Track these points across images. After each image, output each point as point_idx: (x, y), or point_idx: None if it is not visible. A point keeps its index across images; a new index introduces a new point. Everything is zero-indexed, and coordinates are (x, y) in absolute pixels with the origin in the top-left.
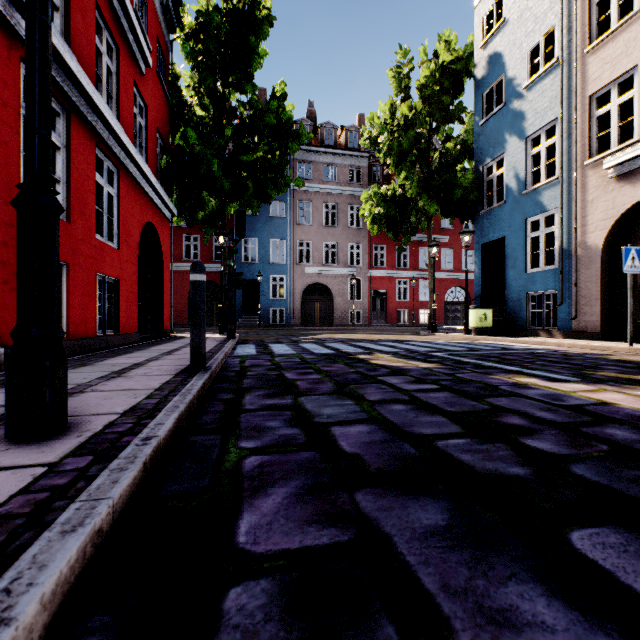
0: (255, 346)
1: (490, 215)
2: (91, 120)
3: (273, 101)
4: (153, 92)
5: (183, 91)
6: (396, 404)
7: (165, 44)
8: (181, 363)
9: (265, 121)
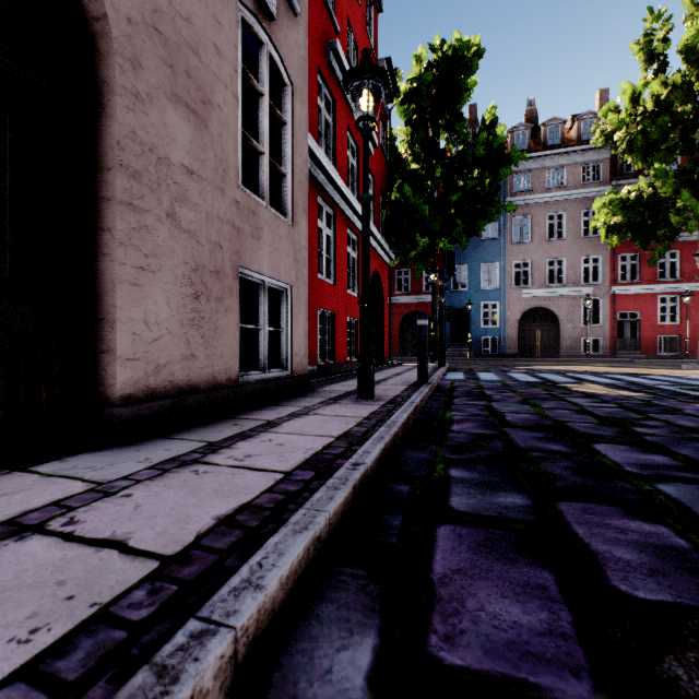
0: (463, 373)
1: None
2: (345, 211)
3: (482, 134)
4: (377, 163)
5: (398, 147)
6: (562, 410)
7: (385, 116)
8: (409, 380)
9: (474, 155)
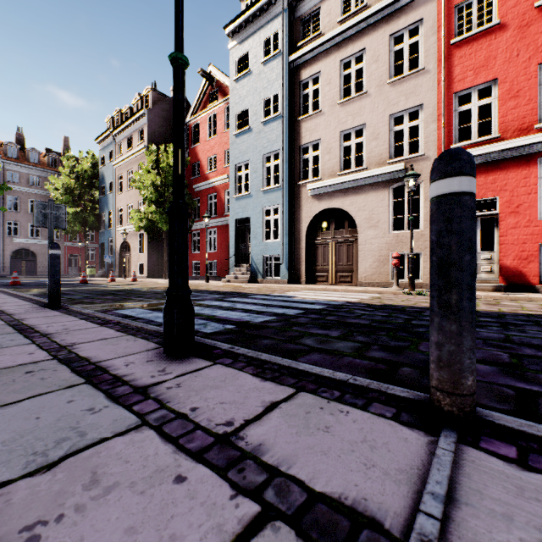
0: None
1: (103, 233)
2: None
3: None
4: None
5: None
6: None
7: None
8: None
9: None
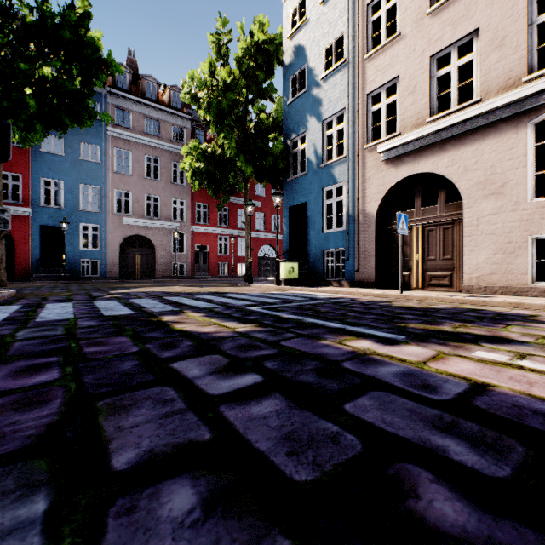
0: (18, 308)
1: (295, 183)
2: None
3: (69, 11)
4: None
5: None
6: (175, 480)
7: None
8: None
9: (58, 33)
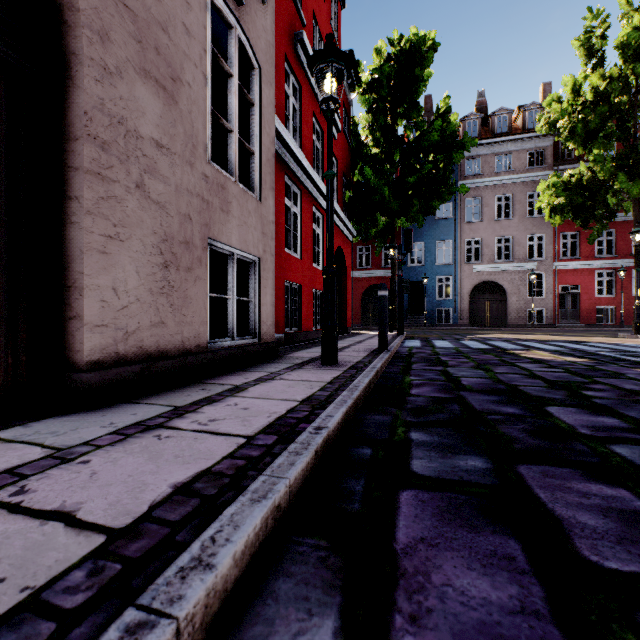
0: (420, 341)
1: None
2: (311, 191)
3: (437, 121)
4: (341, 147)
5: (360, 133)
6: (513, 374)
7: (348, 104)
8: (370, 347)
9: (429, 140)
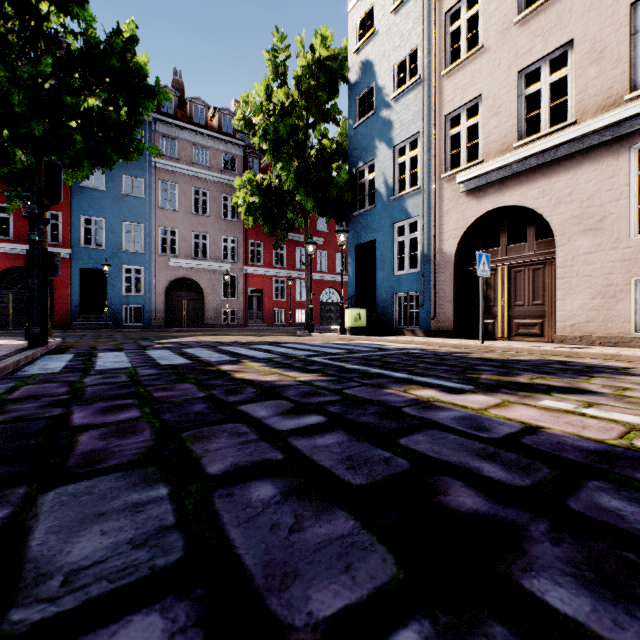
0: (72, 357)
1: (363, 217)
2: None
3: (116, 37)
4: None
5: None
6: (258, 481)
7: None
8: None
9: (105, 61)
